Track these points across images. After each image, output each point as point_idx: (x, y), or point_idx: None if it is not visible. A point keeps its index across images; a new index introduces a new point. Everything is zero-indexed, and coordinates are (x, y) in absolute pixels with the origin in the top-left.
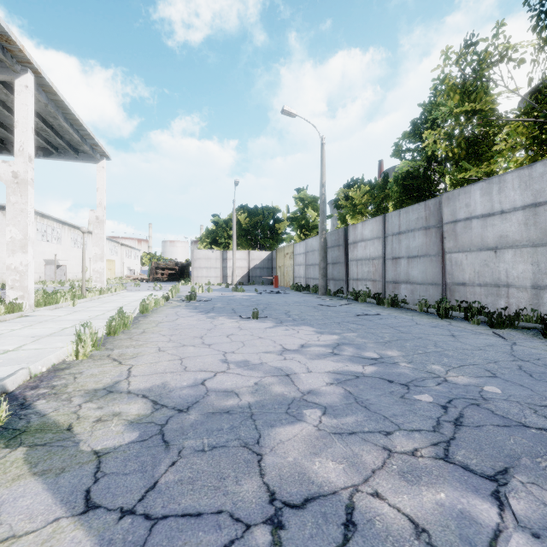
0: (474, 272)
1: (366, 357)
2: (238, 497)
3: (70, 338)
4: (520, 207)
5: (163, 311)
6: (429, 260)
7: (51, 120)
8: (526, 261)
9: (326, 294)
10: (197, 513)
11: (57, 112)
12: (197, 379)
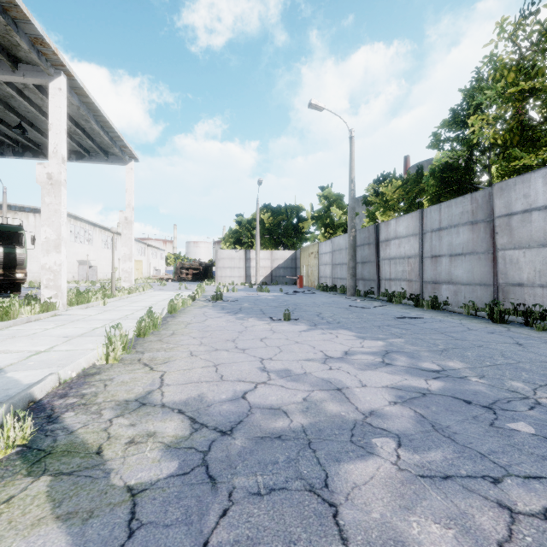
0: (535, 271)
1: (425, 369)
2: None
3: (100, 338)
4: None
5: (191, 311)
6: (476, 258)
7: (83, 123)
8: None
9: (355, 295)
10: None
11: (89, 114)
12: (236, 392)
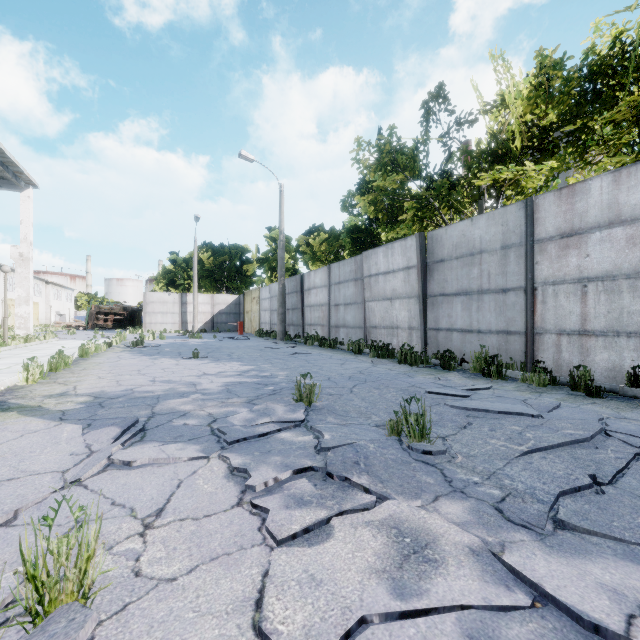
0: (381, 317)
1: (260, 375)
2: (137, 414)
3: (11, 374)
4: (402, 268)
5: (105, 355)
6: (357, 307)
7: None
8: (405, 309)
9: (284, 339)
10: (116, 417)
11: None
12: (127, 388)
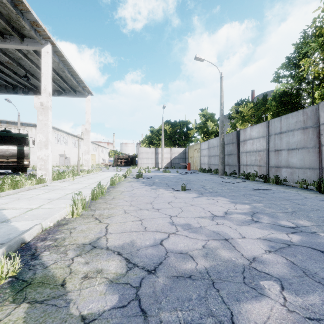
0: None
1: (284, 226)
2: None
3: (69, 201)
4: None
5: (124, 184)
6: (306, 151)
7: (61, 73)
8: None
9: (223, 174)
10: None
11: (64, 67)
12: (156, 239)
